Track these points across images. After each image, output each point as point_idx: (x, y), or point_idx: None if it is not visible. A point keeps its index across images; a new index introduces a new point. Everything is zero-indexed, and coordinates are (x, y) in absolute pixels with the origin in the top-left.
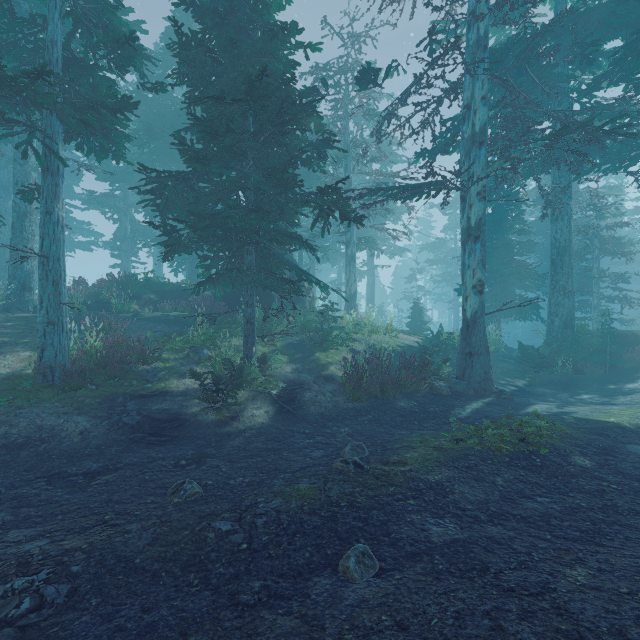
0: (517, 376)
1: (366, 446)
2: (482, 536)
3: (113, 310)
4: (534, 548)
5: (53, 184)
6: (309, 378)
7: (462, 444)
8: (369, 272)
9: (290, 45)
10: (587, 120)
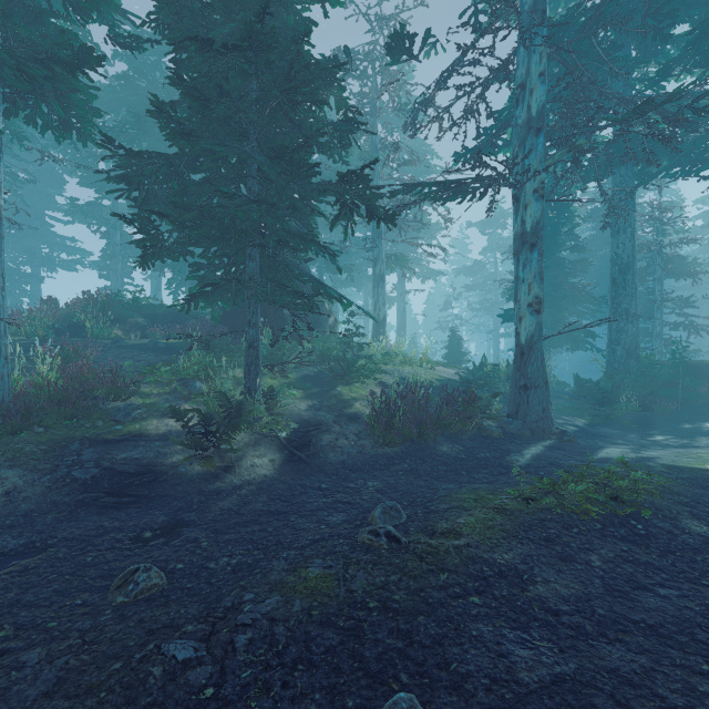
0: (575, 414)
1: (402, 507)
2: (599, 668)
3: (88, 335)
4: (694, 695)
5: None
6: (328, 417)
7: (532, 504)
8: (399, 298)
9: None
10: (676, 92)
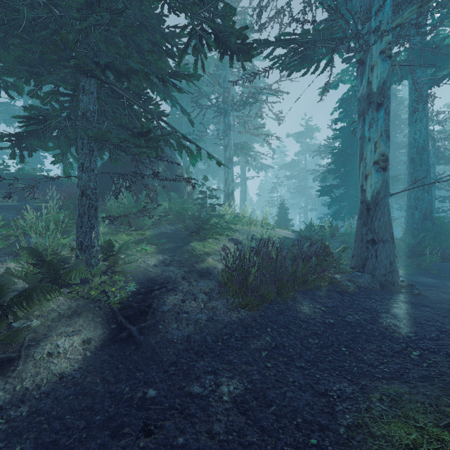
0: None
1: None
2: None
3: None
4: None
5: None
6: (177, 274)
7: None
8: (242, 182)
9: None
10: None
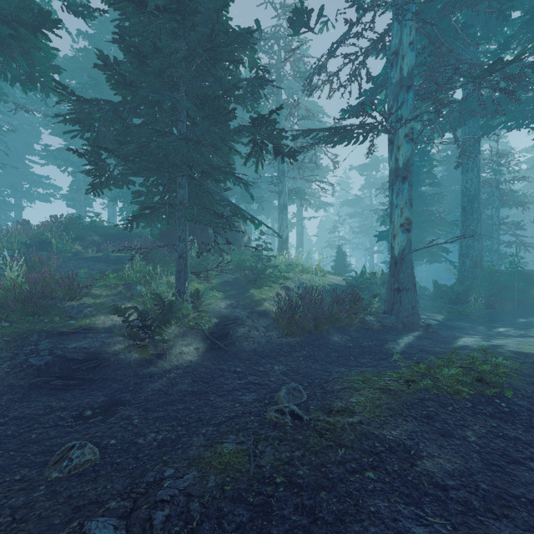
0: (435, 311)
1: (303, 387)
2: None
3: (54, 250)
4: None
5: None
6: (243, 314)
7: (411, 385)
8: (298, 223)
9: None
10: (520, 53)
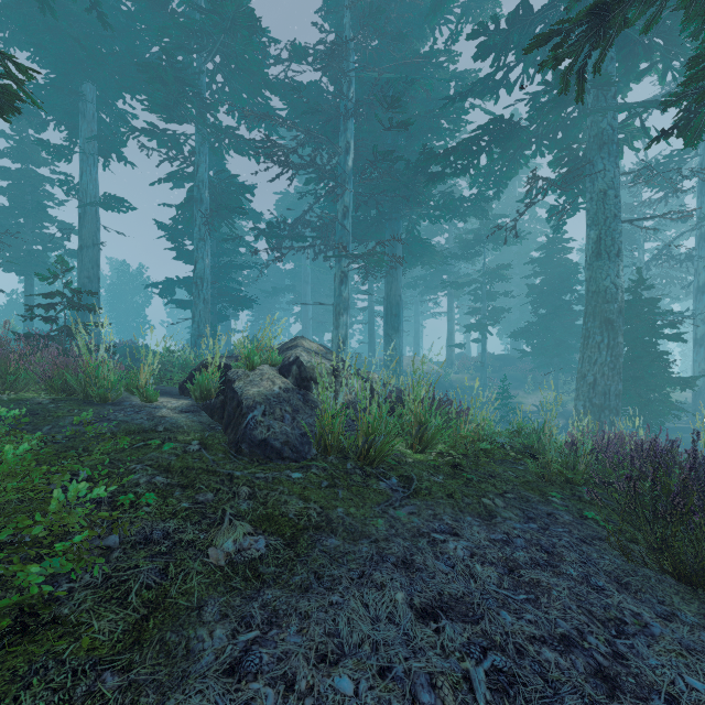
0: None
1: None
2: None
3: None
4: None
5: (485, 340)
6: None
7: None
8: None
9: (576, 267)
10: None
